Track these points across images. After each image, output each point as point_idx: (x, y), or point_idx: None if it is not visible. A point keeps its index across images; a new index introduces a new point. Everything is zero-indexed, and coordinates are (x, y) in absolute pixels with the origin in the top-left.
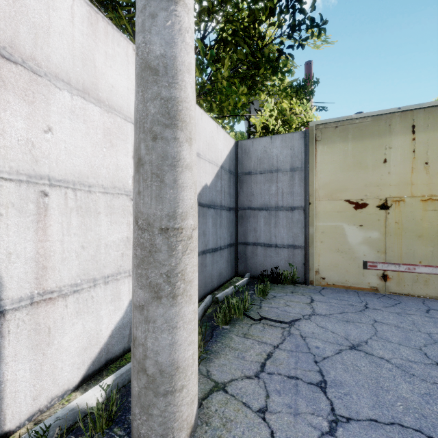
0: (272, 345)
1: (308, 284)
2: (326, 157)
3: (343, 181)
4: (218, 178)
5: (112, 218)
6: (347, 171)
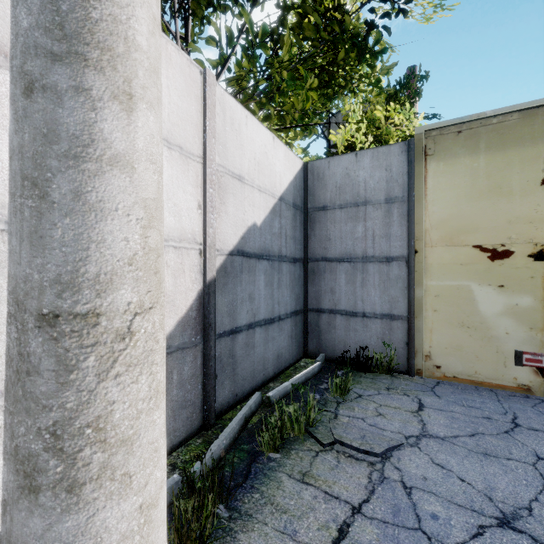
0: (349, 506)
1: (414, 375)
2: (443, 179)
3: (470, 215)
4: (275, 215)
5: None
6: (477, 200)
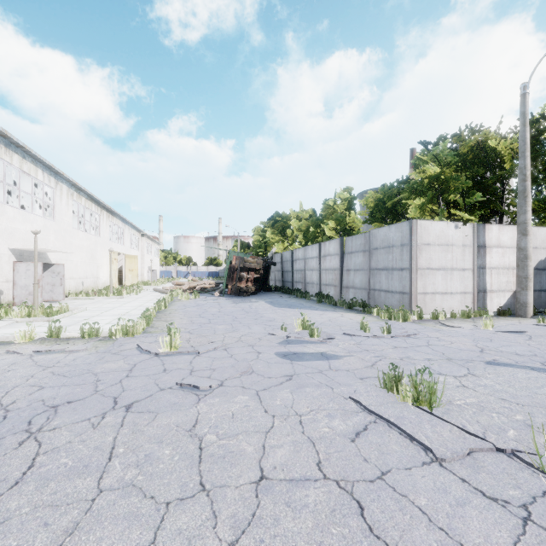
0: None
1: None
2: None
3: None
4: None
5: (503, 275)
6: None
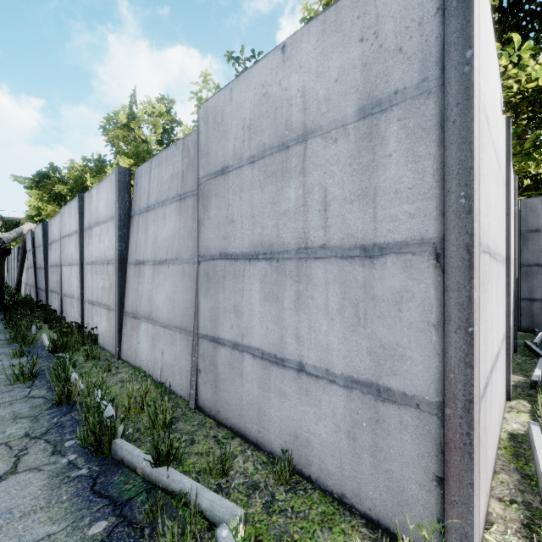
0: None
1: None
2: None
3: None
4: None
5: None
6: None
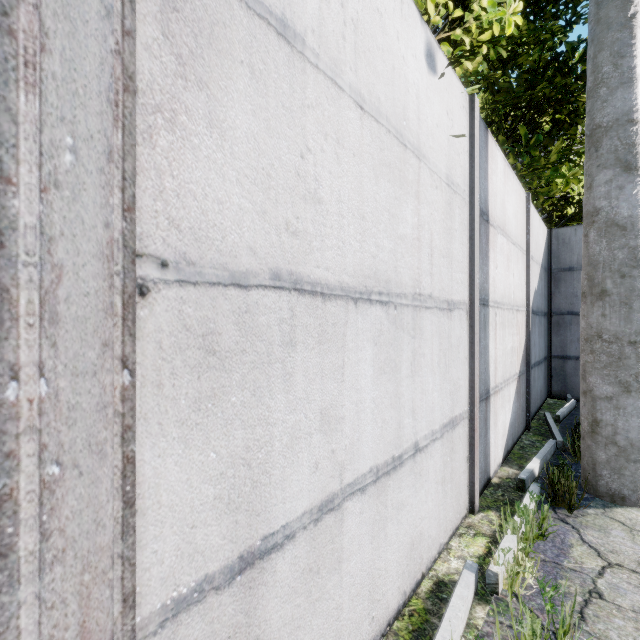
0: None
1: None
2: None
3: None
4: (540, 279)
5: (508, 330)
6: None
